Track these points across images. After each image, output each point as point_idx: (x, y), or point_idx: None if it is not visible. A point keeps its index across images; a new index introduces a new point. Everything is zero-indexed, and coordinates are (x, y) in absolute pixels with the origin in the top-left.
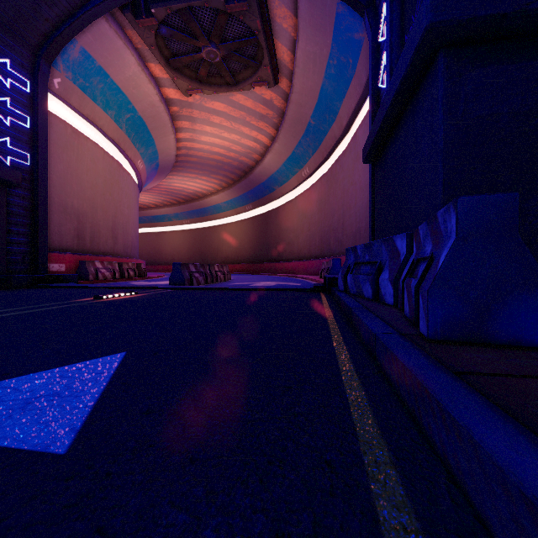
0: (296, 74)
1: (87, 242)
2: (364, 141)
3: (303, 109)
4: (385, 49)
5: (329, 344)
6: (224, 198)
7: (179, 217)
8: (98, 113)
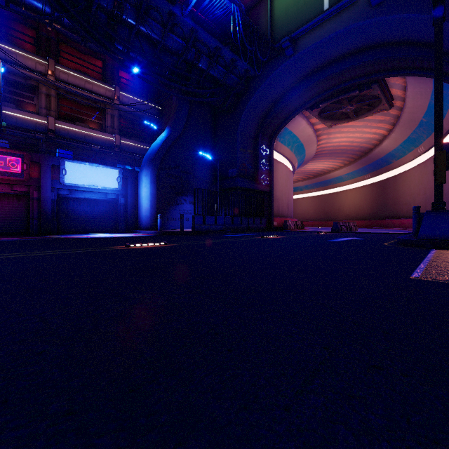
0: (407, 101)
1: (280, 211)
2: None
3: (414, 114)
4: None
5: None
6: (345, 172)
7: (308, 187)
8: (285, 149)
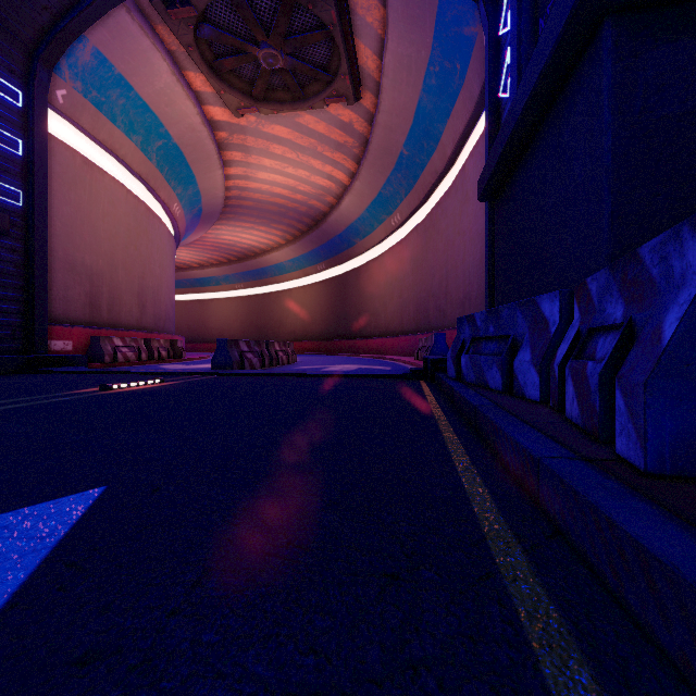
0: (384, 86)
1: (104, 312)
2: (476, 176)
3: (393, 135)
4: (508, 43)
5: (449, 469)
6: (289, 255)
7: (230, 280)
8: (119, 138)
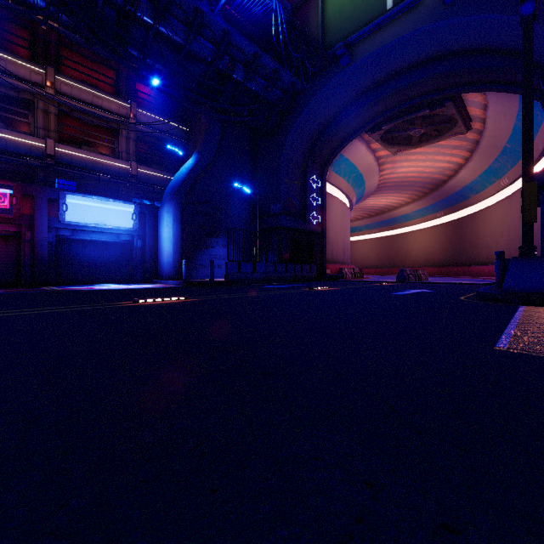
0: (488, 122)
1: (334, 257)
2: None
3: (497, 139)
4: None
5: None
6: (414, 208)
7: (369, 227)
8: (340, 181)
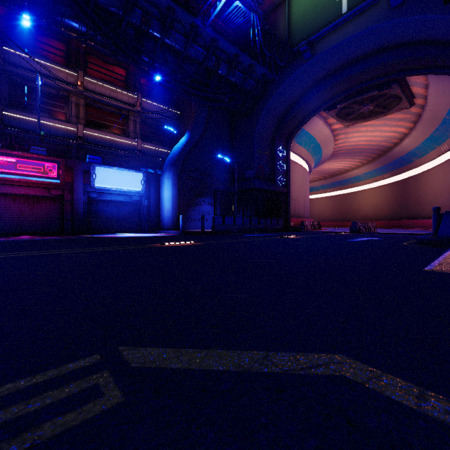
0: (429, 98)
1: (297, 212)
2: None
3: (437, 112)
4: None
5: None
6: (364, 171)
7: (324, 187)
8: (302, 150)
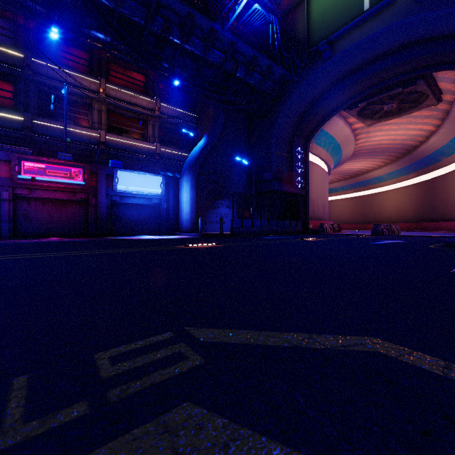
0: None
1: (315, 214)
2: None
3: None
4: None
5: None
6: (386, 171)
7: (344, 188)
8: (321, 151)
